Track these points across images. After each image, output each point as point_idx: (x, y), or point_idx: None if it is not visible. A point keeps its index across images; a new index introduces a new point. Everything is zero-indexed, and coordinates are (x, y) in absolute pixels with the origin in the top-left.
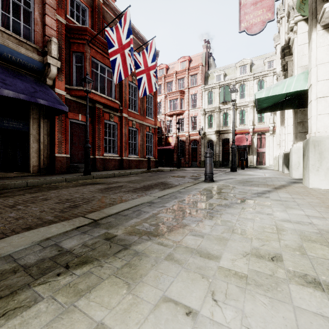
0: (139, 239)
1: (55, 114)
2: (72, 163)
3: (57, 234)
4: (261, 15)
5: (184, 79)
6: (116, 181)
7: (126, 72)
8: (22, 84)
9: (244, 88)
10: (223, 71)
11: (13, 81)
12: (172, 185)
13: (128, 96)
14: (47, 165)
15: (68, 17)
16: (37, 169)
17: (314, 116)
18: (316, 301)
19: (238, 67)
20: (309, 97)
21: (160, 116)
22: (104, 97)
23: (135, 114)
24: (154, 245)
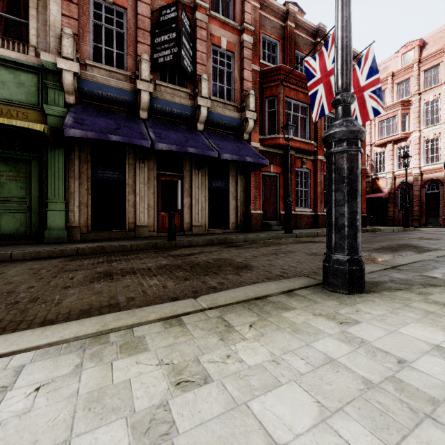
0: None
1: (252, 169)
2: (264, 220)
3: (376, 270)
4: None
5: (409, 81)
6: None
7: None
8: (229, 145)
9: None
10: None
11: (224, 145)
12: (428, 249)
13: (323, 132)
14: (242, 222)
15: (261, 62)
16: (234, 226)
17: None
18: None
19: None
20: None
21: None
22: (297, 140)
23: None
24: None
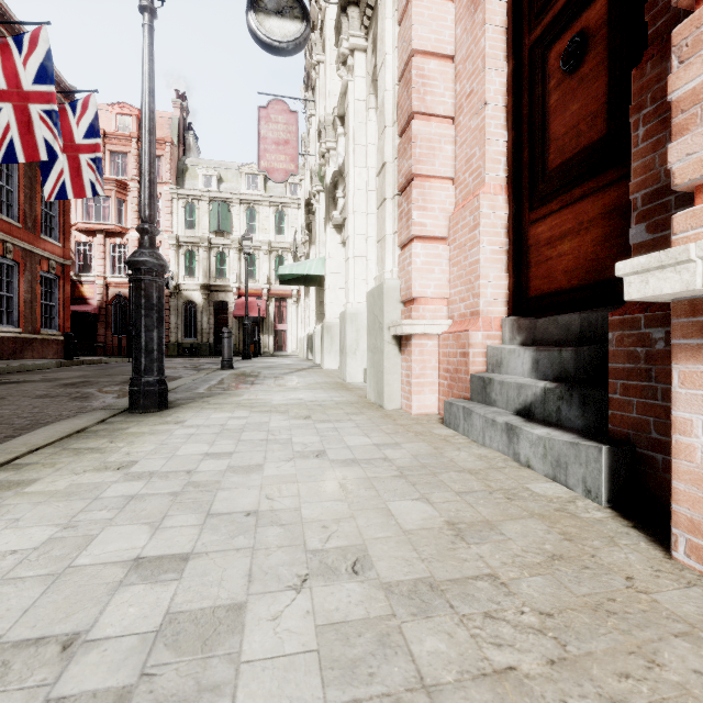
0: (222, 391)
1: None
2: None
3: None
4: (284, 162)
5: (127, 158)
6: (50, 378)
7: (33, 151)
8: None
9: (254, 215)
10: (217, 172)
11: None
12: (175, 377)
13: None
14: None
15: None
16: None
17: (328, 304)
18: (307, 390)
19: (244, 173)
20: (325, 285)
21: None
22: None
23: (13, 227)
24: (236, 391)
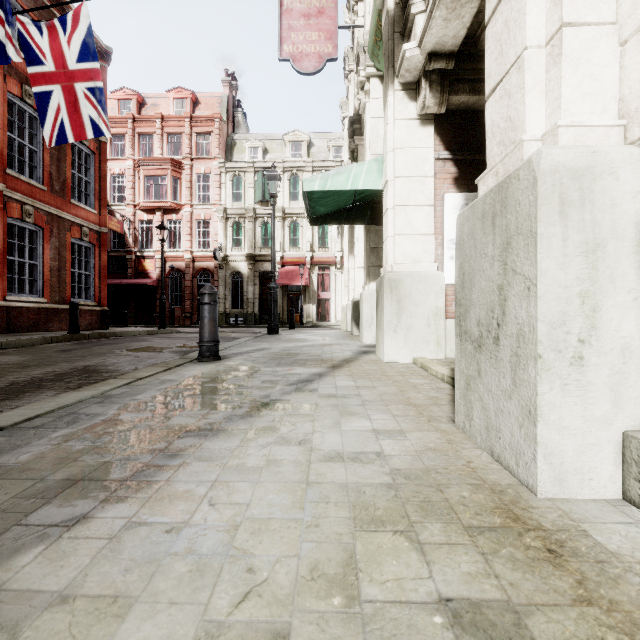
0: None
1: None
2: None
3: None
4: (317, 43)
5: (181, 138)
6: None
7: None
8: None
9: (298, 182)
10: (262, 143)
11: None
12: (111, 375)
13: (6, 133)
14: None
15: None
16: None
17: (391, 238)
18: None
19: (288, 141)
20: (385, 204)
21: (121, 209)
22: None
23: (35, 189)
24: None
